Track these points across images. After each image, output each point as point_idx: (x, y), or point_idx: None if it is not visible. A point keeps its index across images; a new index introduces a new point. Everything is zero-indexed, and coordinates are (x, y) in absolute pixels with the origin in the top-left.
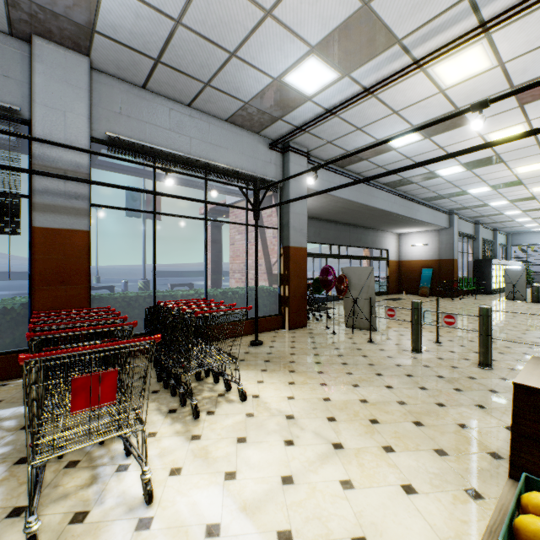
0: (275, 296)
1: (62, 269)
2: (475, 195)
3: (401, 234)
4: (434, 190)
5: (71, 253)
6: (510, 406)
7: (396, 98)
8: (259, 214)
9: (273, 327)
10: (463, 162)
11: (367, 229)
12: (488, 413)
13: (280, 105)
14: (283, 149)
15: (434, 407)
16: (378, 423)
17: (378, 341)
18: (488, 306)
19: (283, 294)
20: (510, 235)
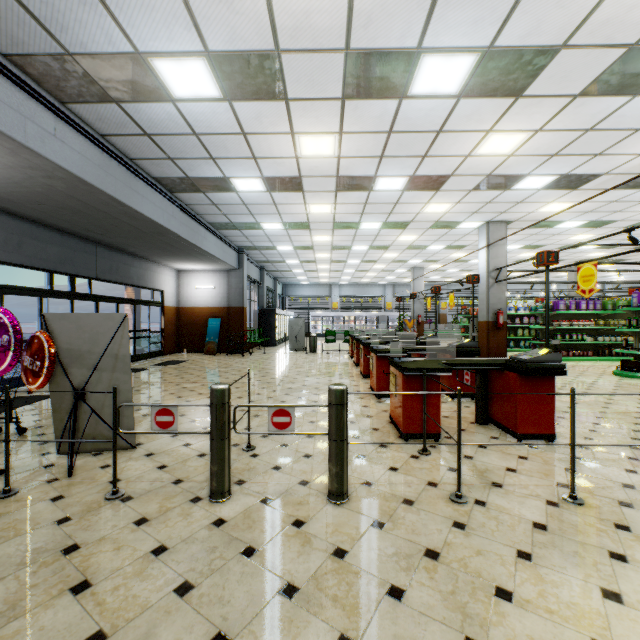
0: None
1: None
2: (268, 232)
3: (182, 271)
4: (227, 212)
5: None
6: None
7: None
8: None
9: None
10: (266, 175)
11: (130, 256)
12: None
13: None
14: None
15: None
16: None
17: (136, 484)
18: (345, 386)
19: None
20: (285, 286)
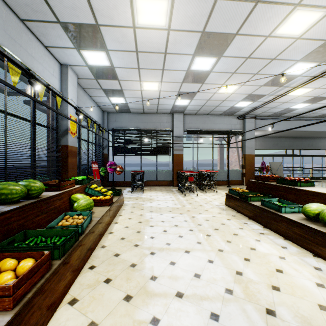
0: (240, 173)
1: (178, 163)
2: None
3: None
4: None
5: (180, 159)
6: None
7: (280, 100)
8: (229, 145)
9: (238, 184)
10: None
11: (318, 138)
12: None
13: (236, 109)
14: (243, 118)
15: None
16: None
17: None
18: (308, 176)
19: (243, 172)
20: None
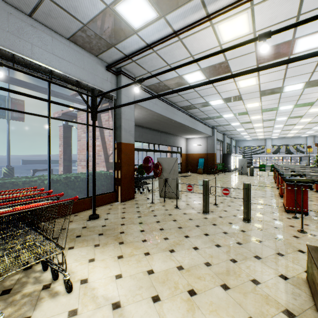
0: (111, 178)
1: None
2: (226, 118)
3: (188, 138)
4: (207, 113)
5: None
6: (273, 253)
7: (193, 44)
8: (96, 116)
9: (109, 201)
10: (223, 97)
11: (170, 135)
12: (265, 264)
13: (113, 33)
14: (117, 72)
15: (230, 264)
16: (196, 295)
17: (181, 206)
18: (249, 182)
19: (116, 177)
20: (237, 141)
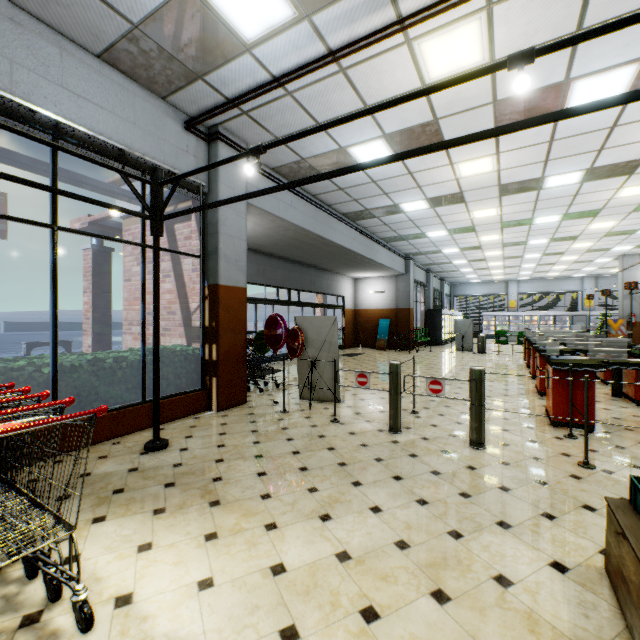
0: (196, 361)
1: None
2: (432, 239)
3: (357, 279)
4: (396, 229)
5: None
6: (535, 514)
7: (370, 82)
8: (162, 226)
9: (192, 410)
10: (429, 196)
11: (322, 271)
12: (520, 538)
13: (199, 49)
14: (209, 136)
15: (449, 542)
16: (378, 620)
17: (345, 418)
18: (482, 368)
19: (208, 358)
20: (453, 286)
